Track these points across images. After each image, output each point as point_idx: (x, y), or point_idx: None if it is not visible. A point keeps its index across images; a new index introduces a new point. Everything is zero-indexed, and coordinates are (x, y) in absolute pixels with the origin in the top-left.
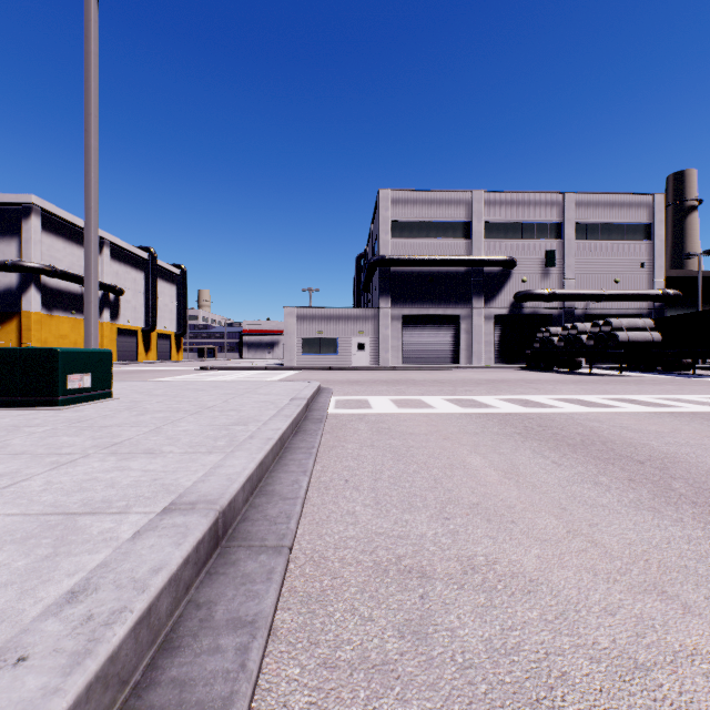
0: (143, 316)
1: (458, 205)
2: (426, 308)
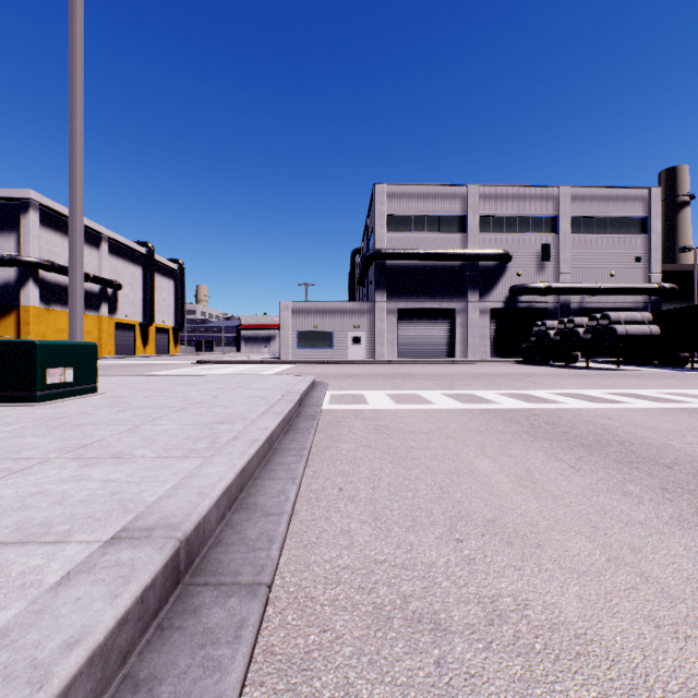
0: (141, 311)
1: (454, 199)
2: (421, 302)
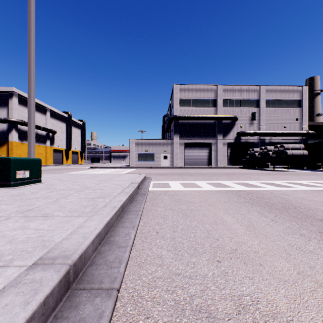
0: (65, 143)
1: (210, 91)
2: (195, 139)
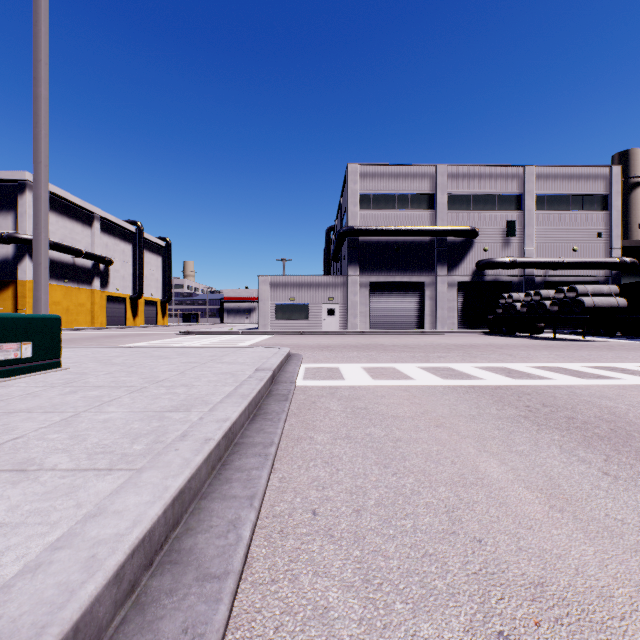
0: (131, 285)
1: (423, 178)
2: (392, 276)
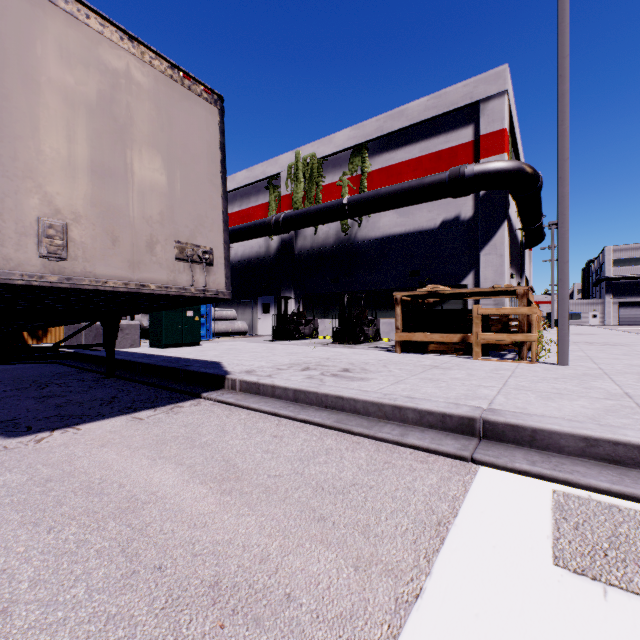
0: None
1: None
2: (634, 298)
